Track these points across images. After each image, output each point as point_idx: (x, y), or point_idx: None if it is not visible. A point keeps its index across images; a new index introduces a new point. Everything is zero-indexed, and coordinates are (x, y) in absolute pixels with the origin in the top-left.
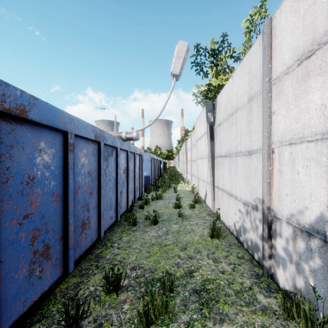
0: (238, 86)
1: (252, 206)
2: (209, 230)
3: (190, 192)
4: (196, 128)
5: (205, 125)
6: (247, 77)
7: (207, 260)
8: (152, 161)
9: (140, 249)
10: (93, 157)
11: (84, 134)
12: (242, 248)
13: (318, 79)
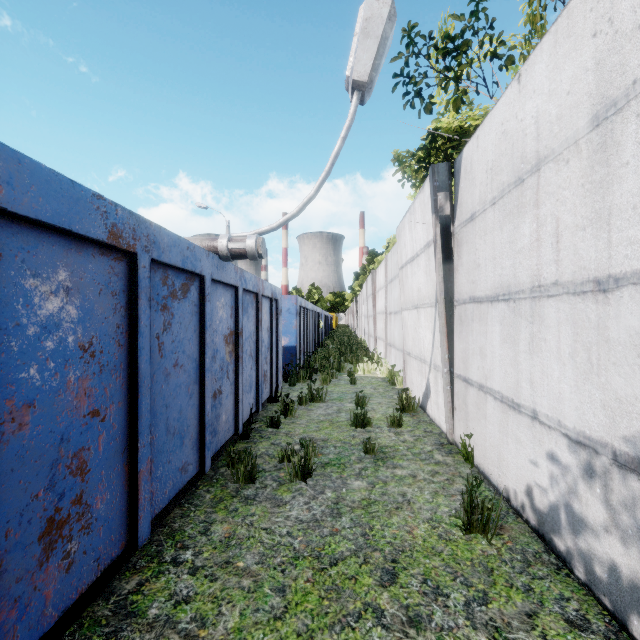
0: (543, 93)
1: (616, 458)
2: (451, 501)
3: (386, 383)
4: (400, 238)
5: (428, 226)
6: (588, 48)
7: (471, 634)
8: (303, 314)
9: (258, 576)
10: (104, 299)
11: (51, 216)
12: (567, 576)
13: None
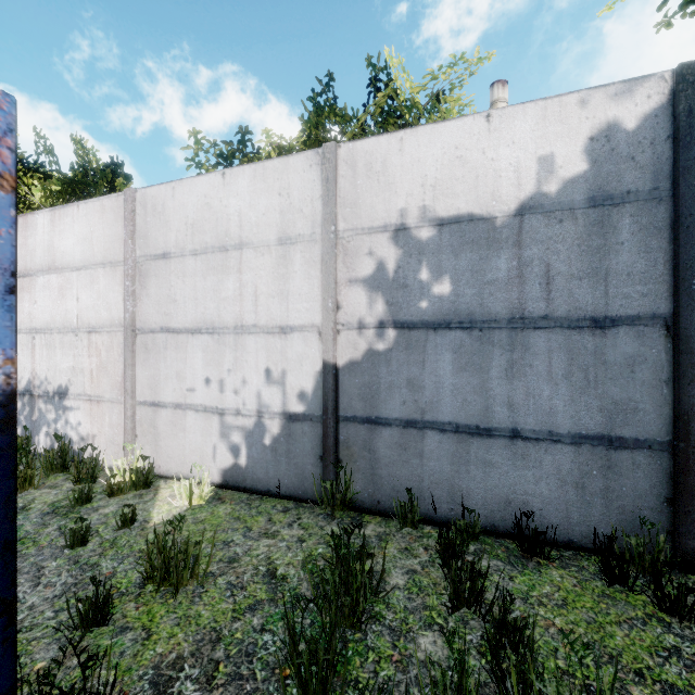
0: None
1: None
2: None
3: None
4: None
5: None
6: None
7: None
8: None
9: None
10: None
11: None
12: None
13: (28, 295)
